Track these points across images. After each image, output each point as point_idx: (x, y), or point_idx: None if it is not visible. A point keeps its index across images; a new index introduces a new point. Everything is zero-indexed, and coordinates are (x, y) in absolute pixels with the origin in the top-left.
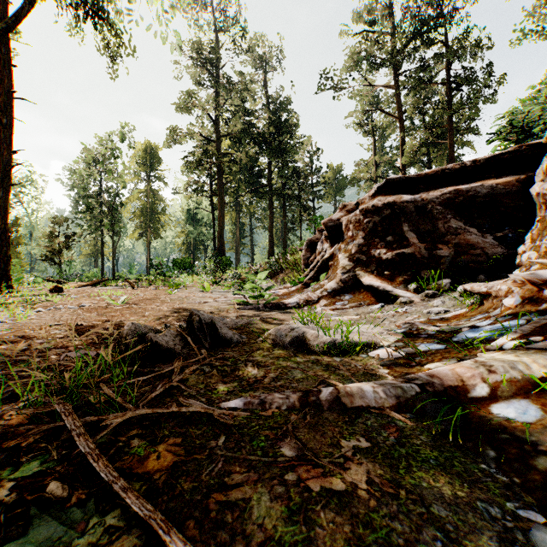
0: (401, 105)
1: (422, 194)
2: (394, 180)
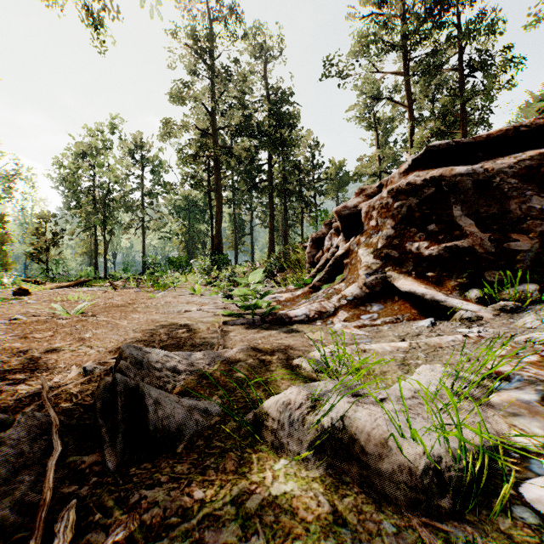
0: (409, 93)
1: (485, 163)
2: (439, 148)
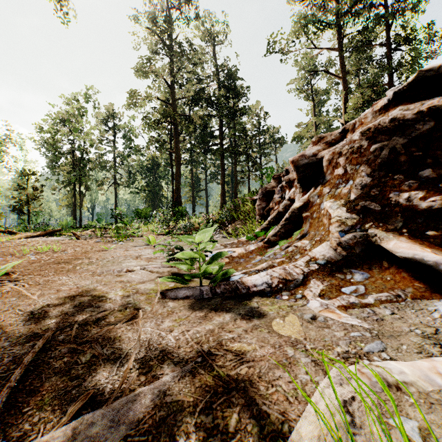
0: (344, 66)
1: None
2: (436, 72)
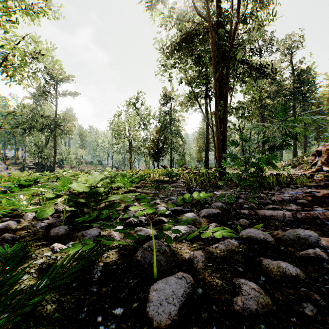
0: None
1: None
2: None
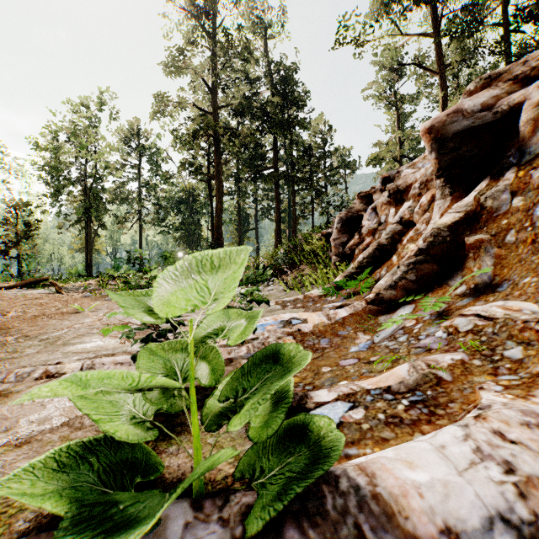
0: (442, 57)
1: None
2: None
